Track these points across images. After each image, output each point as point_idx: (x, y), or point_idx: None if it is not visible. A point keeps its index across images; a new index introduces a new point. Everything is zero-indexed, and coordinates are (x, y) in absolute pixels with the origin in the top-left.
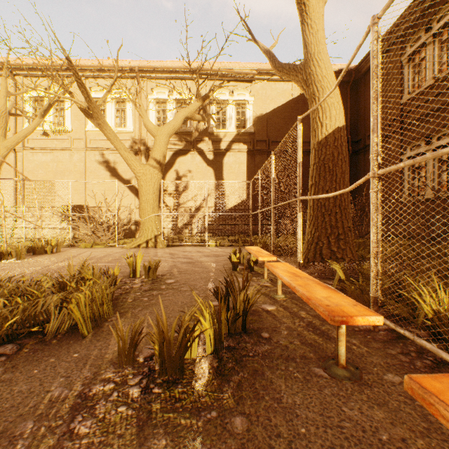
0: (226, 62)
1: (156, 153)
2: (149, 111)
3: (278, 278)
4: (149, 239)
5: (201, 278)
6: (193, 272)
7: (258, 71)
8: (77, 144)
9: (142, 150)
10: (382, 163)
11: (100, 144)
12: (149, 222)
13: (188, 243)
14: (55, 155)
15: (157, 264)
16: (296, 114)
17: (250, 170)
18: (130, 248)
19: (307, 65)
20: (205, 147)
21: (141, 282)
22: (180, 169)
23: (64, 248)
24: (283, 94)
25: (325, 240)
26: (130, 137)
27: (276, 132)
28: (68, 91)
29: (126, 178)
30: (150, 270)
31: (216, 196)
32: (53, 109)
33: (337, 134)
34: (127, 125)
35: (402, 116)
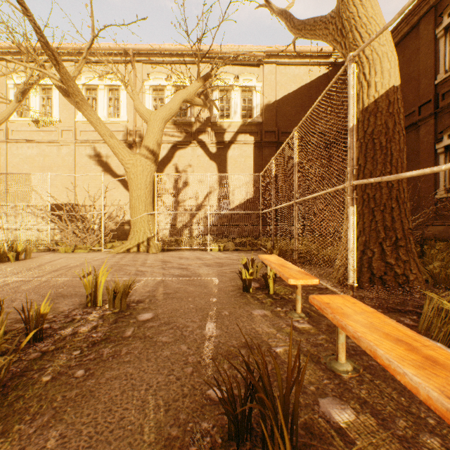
0: (231, 45)
1: (148, 141)
2: (145, 100)
3: (341, 330)
4: (140, 242)
5: (196, 310)
6: (185, 295)
7: (266, 53)
8: (66, 136)
9: (137, 142)
10: (410, 154)
11: (91, 136)
12: (141, 222)
13: (186, 247)
14: (42, 148)
15: (129, 285)
16: (309, 101)
17: (257, 164)
18: (118, 253)
19: (344, 7)
20: (207, 139)
21: (98, 318)
22: (180, 163)
23: (40, 253)
24: (294, 79)
25: (376, 247)
26: (124, 128)
27: (286, 122)
28: (40, 63)
29: (120, 174)
30: (117, 296)
31: (219, 192)
32: (40, 98)
33: (392, 96)
34: (121, 115)
35: (436, 98)
